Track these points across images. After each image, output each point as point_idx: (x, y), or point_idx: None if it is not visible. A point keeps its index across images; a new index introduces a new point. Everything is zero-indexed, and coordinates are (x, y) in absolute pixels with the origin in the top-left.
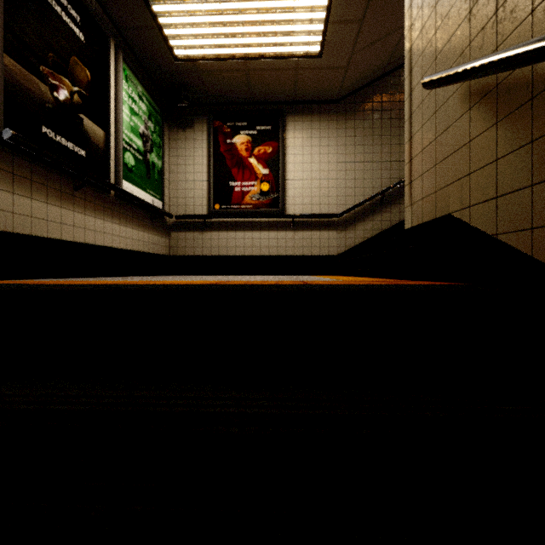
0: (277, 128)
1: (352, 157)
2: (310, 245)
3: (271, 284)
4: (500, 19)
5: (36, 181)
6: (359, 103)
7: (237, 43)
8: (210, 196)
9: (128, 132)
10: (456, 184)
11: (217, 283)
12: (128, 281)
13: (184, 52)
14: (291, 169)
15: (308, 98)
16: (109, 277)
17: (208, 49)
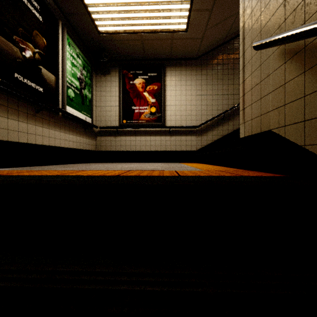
0: (160, 74)
1: (205, 92)
2: (180, 144)
3: (156, 175)
4: (307, 3)
5: (11, 107)
6: (209, 59)
7: (136, 23)
8: (120, 115)
9: (70, 77)
10: (275, 111)
11: (121, 175)
12: (66, 171)
13: (104, 28)
14: (169, 99)
15: (179, 56)
16: (58, 164)
17: (118, 27)
